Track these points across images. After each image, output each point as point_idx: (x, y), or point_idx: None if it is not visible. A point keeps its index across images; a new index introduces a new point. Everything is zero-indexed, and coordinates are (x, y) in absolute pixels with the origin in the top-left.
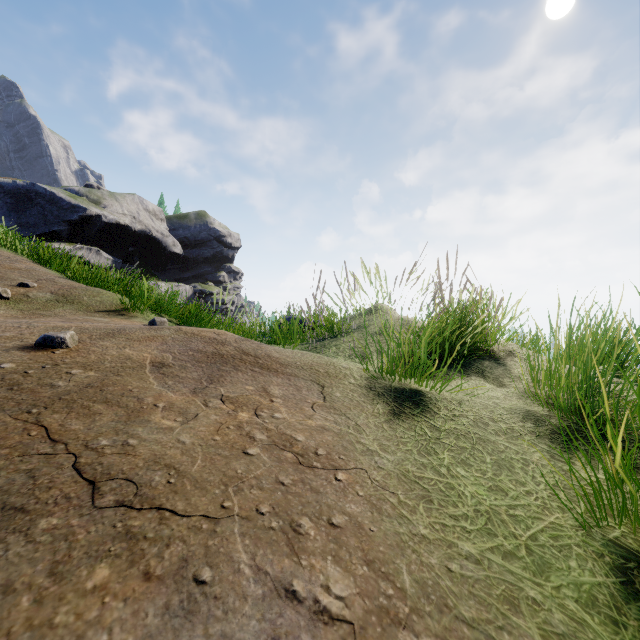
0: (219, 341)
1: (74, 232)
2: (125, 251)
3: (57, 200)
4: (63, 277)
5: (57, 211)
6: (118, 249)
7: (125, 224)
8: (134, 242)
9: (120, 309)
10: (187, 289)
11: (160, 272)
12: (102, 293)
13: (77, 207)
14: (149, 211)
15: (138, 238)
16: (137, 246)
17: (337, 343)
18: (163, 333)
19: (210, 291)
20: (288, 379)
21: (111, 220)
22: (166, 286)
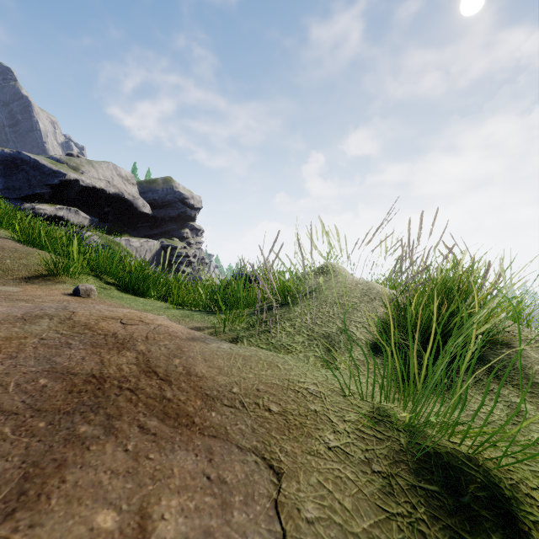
0: (118, 340)
1: (55, 194)
2: (101, 211)
3: (40, 166)
4: (2, 236)
5: (40, 176)
6: (95, 209)
7: (100, 188)
8: (109, 203)
9: (47, 273)
10: (155, 244)
11: (132, 229)
12: (33, 254)
13: (57, 173)
14: (122, 176)
15: (112, 200)
16: (111, 207)
17: (291, 316)
18: (32, 329)
19: (175, 246)
20: (208, 455)
21: (88, 184)
22: (137, 241)
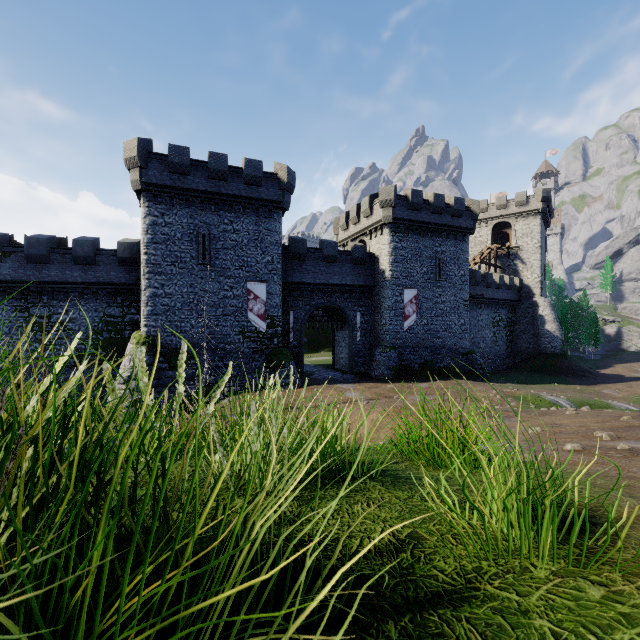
0: None
1: None
2: None
3: None
4: None
5: None
6: None
7: None
8: None
9: None
10: None
11: None
12: None
13: None
14: None
15: None
16: None
17: None
18: None
19: None
20: None
21: None
22: None
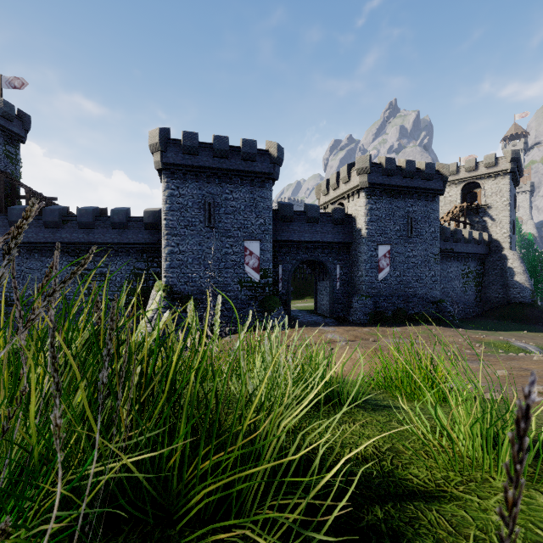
0: None
1: None
2: None
3: None
4: None
5: None
6: None
7: None
8: None
9: None
10: None
11: None
12: None
13: None
14: None
15: None
16: None
17: None
18: None
19: None
20: None
21: None
22: None
